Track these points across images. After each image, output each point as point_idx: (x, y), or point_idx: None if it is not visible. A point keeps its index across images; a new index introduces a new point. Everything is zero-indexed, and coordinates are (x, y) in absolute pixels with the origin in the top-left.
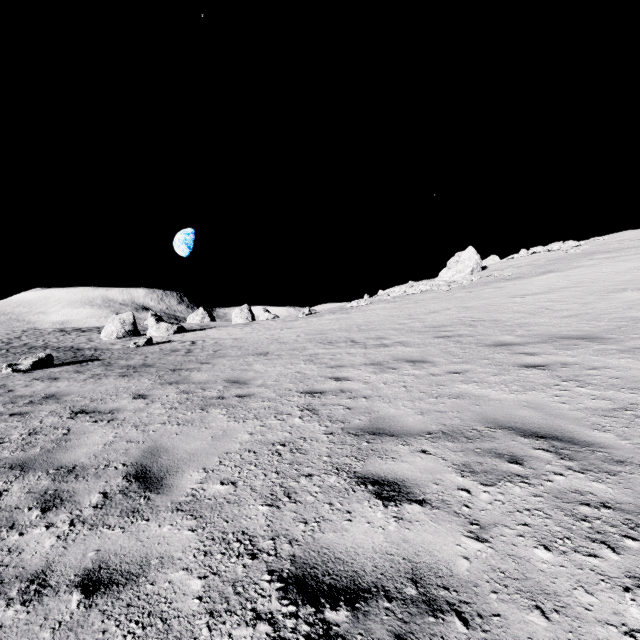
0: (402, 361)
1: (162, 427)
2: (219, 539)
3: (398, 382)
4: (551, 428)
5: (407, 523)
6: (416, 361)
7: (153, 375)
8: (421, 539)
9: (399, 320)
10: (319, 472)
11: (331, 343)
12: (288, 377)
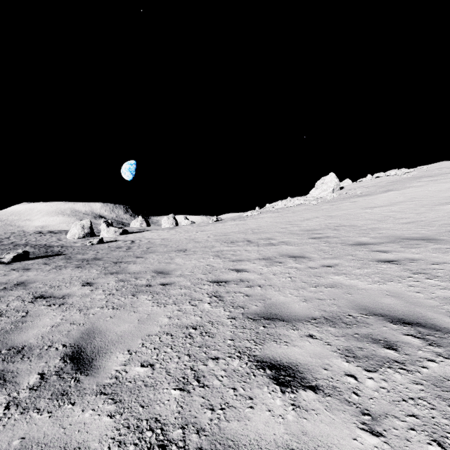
0: (286, 256)
1: (100, 311)
2: (134, 427)
3: (284, 273)
4: (414, 315)
5: (304, 412)
6: (297, 257)
7: (100, 266)
8: (319, 431)
9: (282, 225)
10: (224, 355)
11: (232, 242)
12: (200, 269)
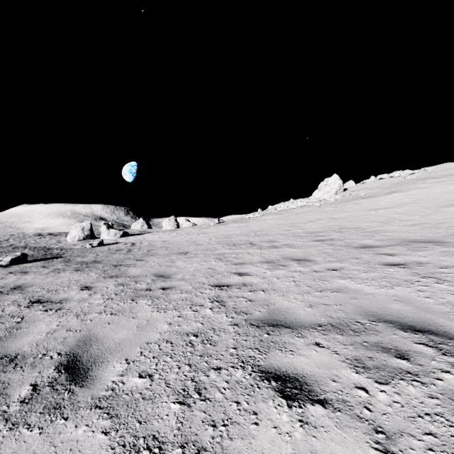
0: (290, 260)
1: (98, 316)
2: (130, 445)
3: (288, 277)
4: (424, 322)
5: (313, 429)
6: (301, 260)
7: (99, 270)
8: (329, 451)
9: (285, 227)
10: (227, 365)
11: (235, 245)
12: (202, 272)
